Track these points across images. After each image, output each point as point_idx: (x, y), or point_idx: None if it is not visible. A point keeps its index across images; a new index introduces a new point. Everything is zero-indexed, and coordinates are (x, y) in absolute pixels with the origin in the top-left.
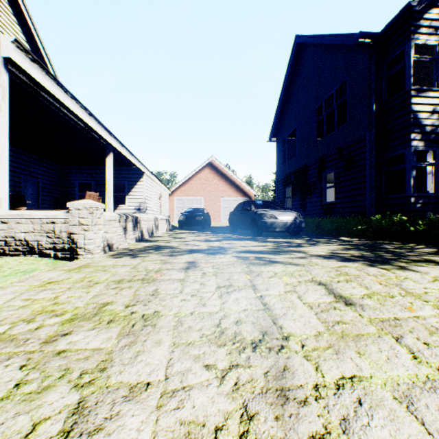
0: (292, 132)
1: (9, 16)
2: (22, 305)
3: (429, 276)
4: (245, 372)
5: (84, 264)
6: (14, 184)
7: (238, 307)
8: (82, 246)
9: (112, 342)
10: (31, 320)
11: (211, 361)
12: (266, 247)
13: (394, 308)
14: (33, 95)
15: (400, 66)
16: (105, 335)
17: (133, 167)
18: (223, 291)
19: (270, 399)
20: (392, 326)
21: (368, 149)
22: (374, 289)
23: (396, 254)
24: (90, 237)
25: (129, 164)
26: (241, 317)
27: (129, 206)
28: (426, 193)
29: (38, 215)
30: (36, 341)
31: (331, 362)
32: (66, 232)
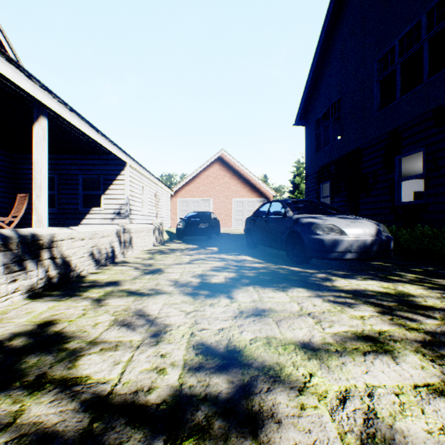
0: (331, 106)
1: None
2: None
3: None
4: None
5: None
6: None
7: None
8: None
9: None
10: None
11: None
12: (419, 378)
13: None
14: None
15: None
16: None
17: (111, 156)
18: None
19: None
20: None
21: None
22: None
23: None
24: None
25: (103, 150)
26: None
27: (105, 210)
28: None
29: None
30: None
31: None
32: None
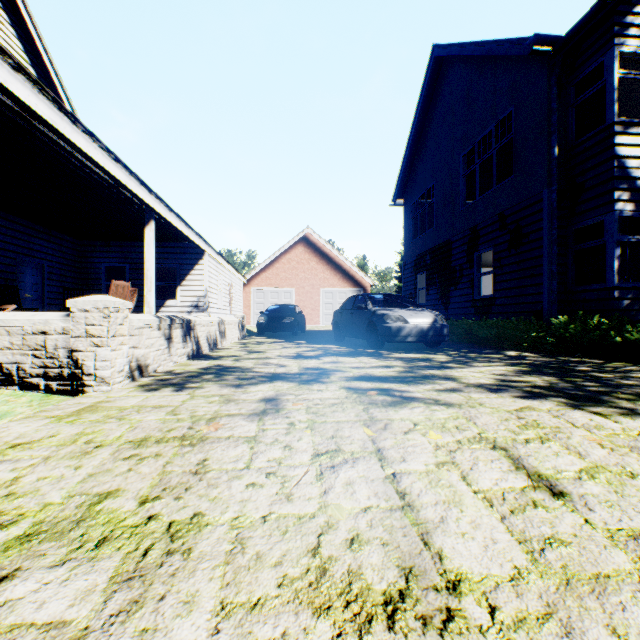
0: (427, 190)
1: None
2: None
3: None
4: None
5: (91, 404)
6: (4, 269)
7: (353, 503)
8: (92, 372)
9: (92, 603)
10: None
11: None
12: (393, 370)
13: None
14: (23, 128)
15: (598, 87)
16: (83, 580)
17: (188, 243)
18: (325, 465)
19: None
20: None
21: (546, 216)
22: (594, 459)
23: (603, 382)
24: (105, 357)
25: (182, 238)
26: (360, 530)
27: (182, 302)
28: (637, 282)
29: (18, 321)
30: None
31: None
32: (65, 349)
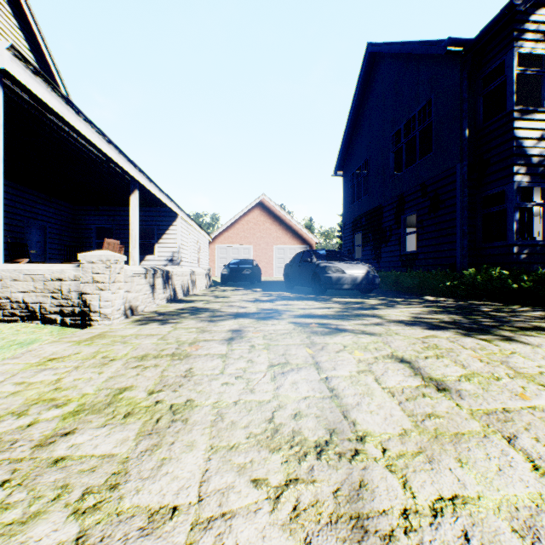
0: (363, 163)
1: (8, 18)
2: (13, 391)
3: (543, 350)
4: (308, 491)
5: (99, 333)
6: (15, 230)
7: (297, 394)
8: (97, 310)
9: (128, 445)
10: (22, 413)
11: (261, 474)
12: (331, 310)
13: (501, 395)
14: (36, 117)
15: (500, 81)
16: (119, 434)
17: (164, 208)
18: (278, 371)
19: (342, 532)
20: (500, 420)
21: (458, 186)
22: (473, 368)
23: (496, 319)
24: (107, 298)
25: (159, 204)
26: (301, 409)
27: (159, 257)
28: (532, 240)
29: (41, 270)
30: (26, 444)
31: (424, 475)
32: (76, 292)
